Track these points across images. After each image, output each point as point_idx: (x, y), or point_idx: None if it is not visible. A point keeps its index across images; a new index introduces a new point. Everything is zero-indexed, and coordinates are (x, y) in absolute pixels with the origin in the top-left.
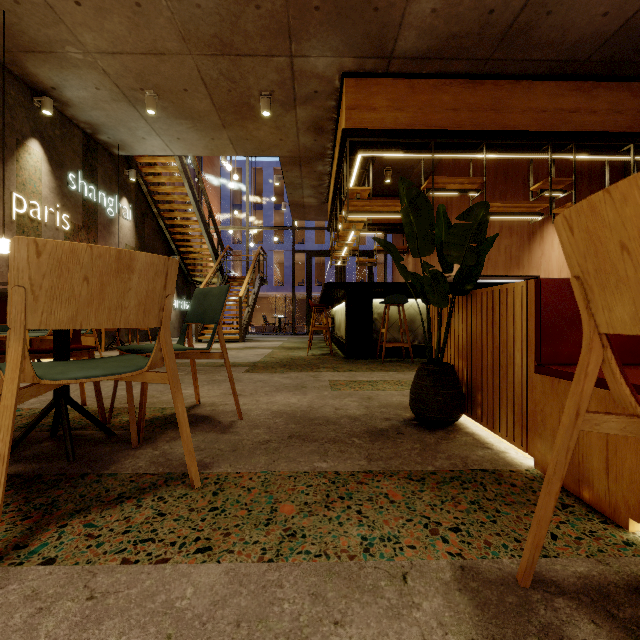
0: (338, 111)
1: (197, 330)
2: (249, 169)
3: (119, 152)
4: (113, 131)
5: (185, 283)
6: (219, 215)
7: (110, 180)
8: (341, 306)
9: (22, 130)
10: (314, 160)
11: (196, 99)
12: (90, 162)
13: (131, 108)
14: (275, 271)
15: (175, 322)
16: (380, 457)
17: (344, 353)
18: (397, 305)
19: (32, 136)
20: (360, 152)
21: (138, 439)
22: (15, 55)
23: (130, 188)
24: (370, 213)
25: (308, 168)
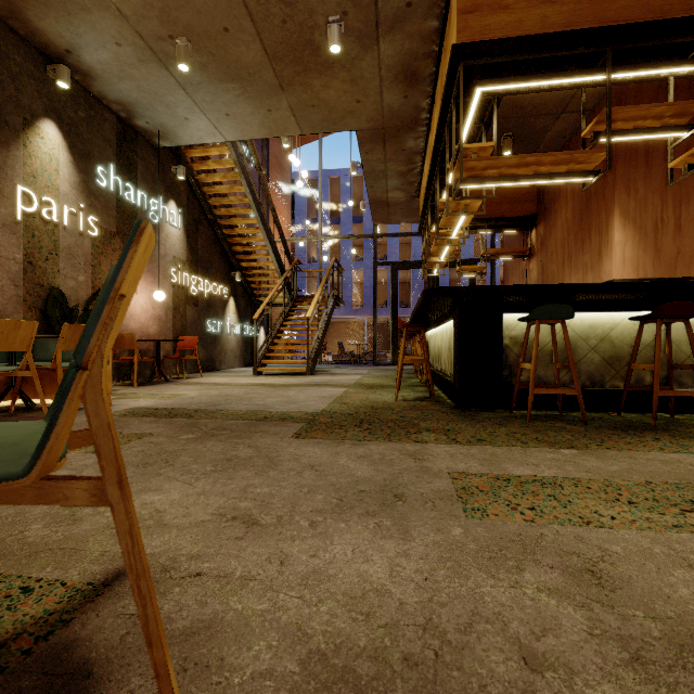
0: (441, 37)
1: (256, 360)
2: (325, 179)
3: (163, 143)
4: (150, 112)
5: (248, 304)
6: (289, 227)
7: (153, 178)
8: (441, 328)
9: (31, 107)
10: (403, 131)
11: (241, 44)
12: (126, 155)
13: (164, 72)
14: (354, 292)
15: (236, 350)
16: None
17: (452, 398)
18: (550, 323)
19: (46, 116)
20: (479, 85)
21: None
22: (11, 1)
23: (179, 189)
24: (496, 179)
25: (394, 145)
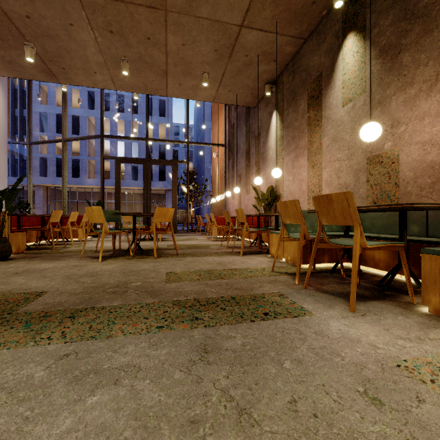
0: None
1: None
2: None
3: None
4: None
5: None
6: None
7: None
8: None
9: None
10: None
11: None
12: None
13: None
14: None
15: None
16: (47, 254)
17: None
18: None
19: None
20: None
21: (114, 252)
22: None
23: None
24: None
25: None
